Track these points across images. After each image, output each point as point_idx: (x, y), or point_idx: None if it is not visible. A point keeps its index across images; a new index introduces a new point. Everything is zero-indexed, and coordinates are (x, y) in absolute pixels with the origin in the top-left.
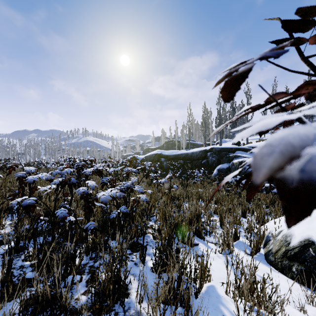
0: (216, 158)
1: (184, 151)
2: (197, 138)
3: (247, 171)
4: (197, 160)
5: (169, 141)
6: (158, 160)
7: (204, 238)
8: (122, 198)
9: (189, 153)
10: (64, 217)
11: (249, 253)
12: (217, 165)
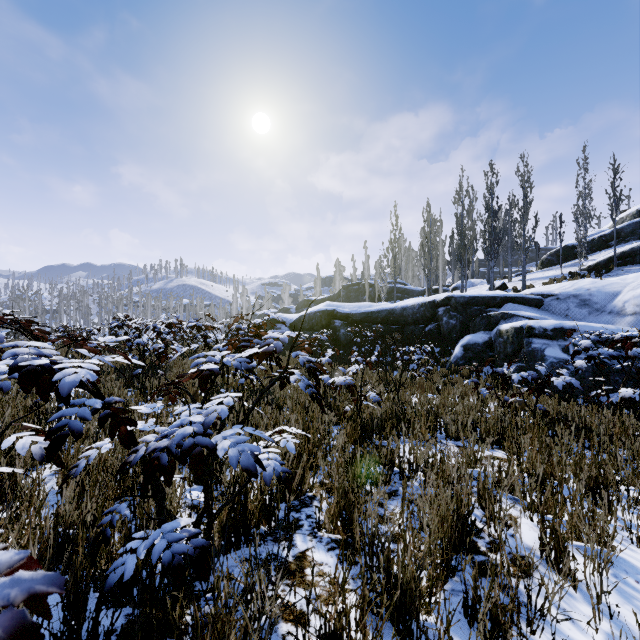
0: (457, 319)
1: (386, 304)
2: (410, 279)
3: (535, 350)
4: (414, 325)
5: (351, 285)
6: (328, 325)
7: None
8: None
9: (397, 310)
10: None
11: None
12: (460, 336)
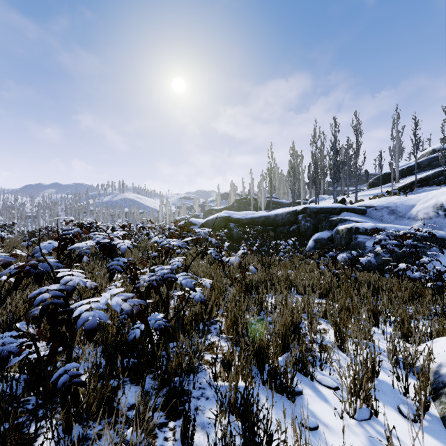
0: (311, 223)
1: (264, 212)
2: (282, 194)
3: (359, 243)
4: (283, 226)
5: (241, 199)
6: (226, 226)
7: (312, 376)
8: (138, 312)
9: (271, 216)
10: (5, 356)
11: (410, 415)
12: (312, 234)
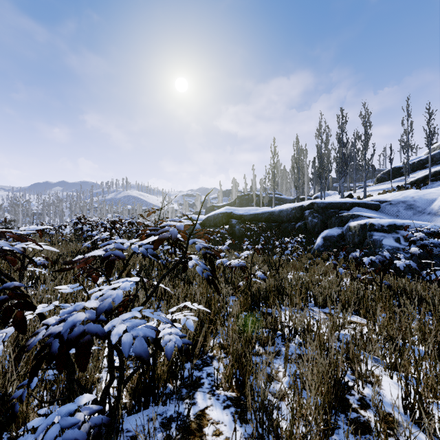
0: (319, 219)
1: (268, 208)
2: (284, 191)
3: (375, 241)
4: (288, 223)
5: (243, 195)
6: (227, 223)
7: None
8: None
9: (276, 212)
10: None
11: None
12: (320, 230)
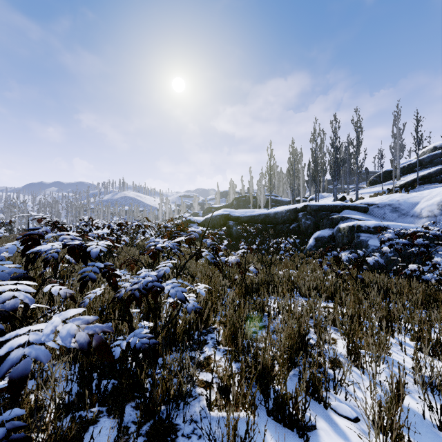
0: (311, 220)
1: (264, 210)
2: (281, 192)
3: (362, 241)
4: (282, 224)
5: (241, 197)
6: (225, 224)
7: (325, 404)
8: (97, 345)
9: (271, 214)
10: None
11: None
12: (313, 232)
